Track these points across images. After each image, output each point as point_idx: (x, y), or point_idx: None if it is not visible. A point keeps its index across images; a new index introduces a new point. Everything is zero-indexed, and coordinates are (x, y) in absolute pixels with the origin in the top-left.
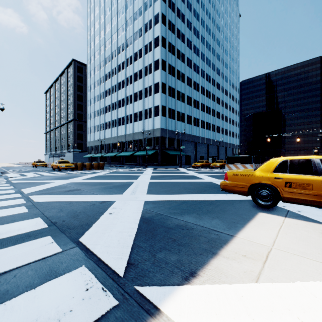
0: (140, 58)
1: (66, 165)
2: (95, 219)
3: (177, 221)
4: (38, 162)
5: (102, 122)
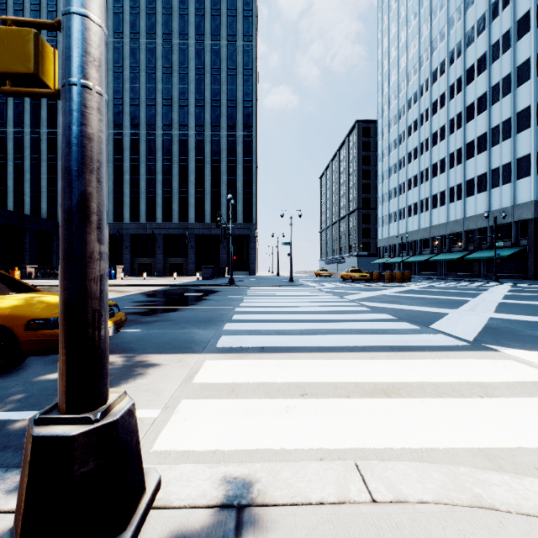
0: (479, 74)
1: (360, 275)
2: (434, 321)
3: (532, 334)
4: (322, 270)
5: (402, 206)
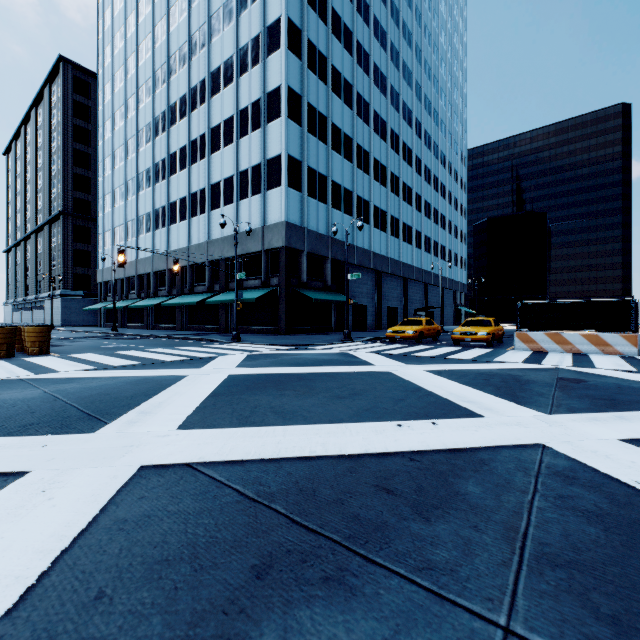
0: (226, 26)
1: None
2: None
3: None
4: None
5: (132, 217)
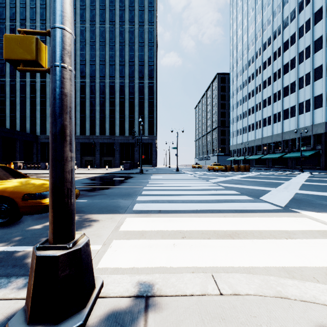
0: (291, 45)
1: (219, 167)
2: (262, 195)
3: (320, 202)
4: (196, 164)
5: (245, 125)
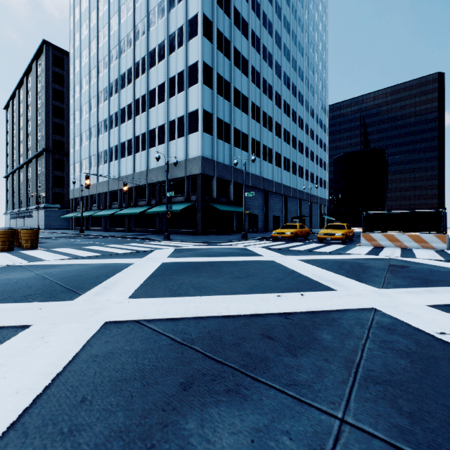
0: (160, 20)
1: None
2: None
3: None
4: None
5: (94, 153)
